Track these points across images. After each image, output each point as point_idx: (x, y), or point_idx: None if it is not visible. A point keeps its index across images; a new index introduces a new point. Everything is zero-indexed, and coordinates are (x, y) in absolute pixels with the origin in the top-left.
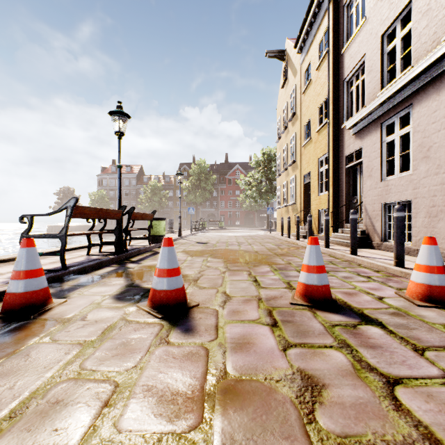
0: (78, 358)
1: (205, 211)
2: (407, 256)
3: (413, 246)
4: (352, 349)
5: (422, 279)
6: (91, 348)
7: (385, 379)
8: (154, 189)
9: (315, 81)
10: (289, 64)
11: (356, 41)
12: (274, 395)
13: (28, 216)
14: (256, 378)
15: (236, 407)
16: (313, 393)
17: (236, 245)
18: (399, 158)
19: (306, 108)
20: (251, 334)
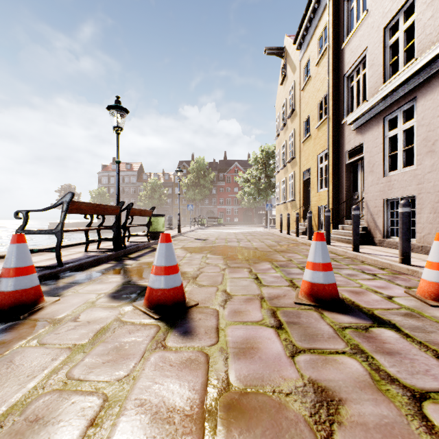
0: (65, 365)
1: (204, 208)
2: (411, 253)
3: (417, 243)
4: (367, 355)
5: (435, 278)
6: (81, 353)
7: (410, 393)
8: (154, 186)
9: (314, 76)
10: (288, 61)
11: (357, 35)
12: (285, 413)
13: (23, 212)
14: (263, 391)
15: (241, 427)
16: (329, 411)
17: (235, 242)
18: (402, 153)
19: (306, 104)
20: (255, 338)
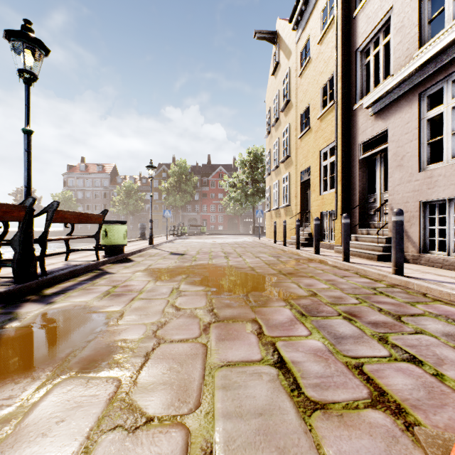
0: None
1: (186, 215)
2: None
3: None
4: None
5: None
6: None
7: None
8: (129, 191)
9: (316, 57)
10: (281, 46)
11: None
12: None
13: None
14: None
15: None
16: None
17: (222, 258)
18: (451, 138)
19: (304, 92)
20: None
